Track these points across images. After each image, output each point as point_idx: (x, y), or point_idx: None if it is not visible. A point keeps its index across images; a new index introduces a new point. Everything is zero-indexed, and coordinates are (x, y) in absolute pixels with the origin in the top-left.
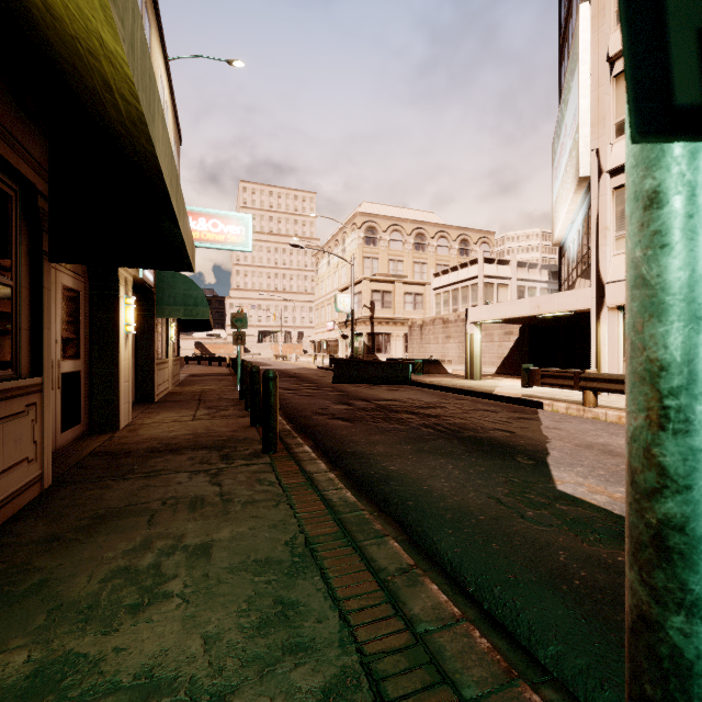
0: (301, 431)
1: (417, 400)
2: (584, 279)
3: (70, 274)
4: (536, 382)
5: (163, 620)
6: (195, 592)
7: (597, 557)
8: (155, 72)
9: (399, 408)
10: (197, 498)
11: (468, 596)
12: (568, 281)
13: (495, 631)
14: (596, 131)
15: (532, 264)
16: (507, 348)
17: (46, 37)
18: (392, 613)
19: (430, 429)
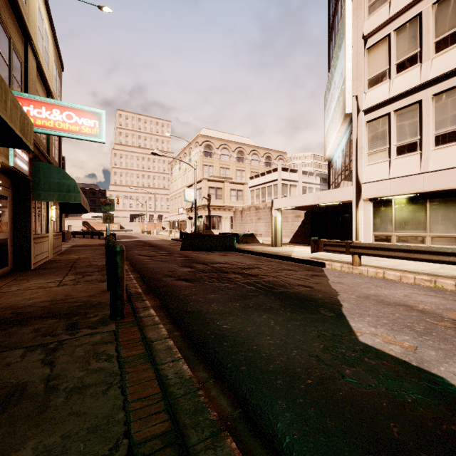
0: (151, 292)
1: (241, 263)
2: (346, 181)
3: None
4: (321, 249)
5: None
6: None
7: (425, 428)
8: (31, 1)
9: (228, 269)
10: (18, 387)
11: None
12: (335, 183)
13: None
14: (355, 83)
15: (311, 173)
16: (297, 226)
17: None
18: None
19: (252, 286)
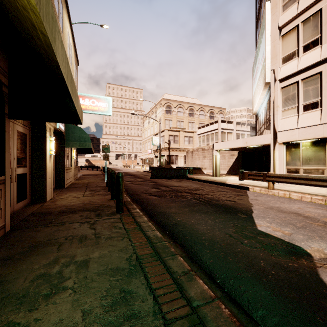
0: (135, 201)
1: (190, 186)
2: (267, 130)
3: (21, 125)
4: (246, 178)
5: (62, 302)
6: (79, 286)
7: (279, 263)
8: (65, 29)
9: (182, 190)
10: (83, 236)
11: (217, 284)
12: (260, 131)
13: (231, 303)
14: (273, 61)
15: (243, 123)
16: (231, 162)
17: (2, 1)
18: (180, 296)
19: (197, 200)
